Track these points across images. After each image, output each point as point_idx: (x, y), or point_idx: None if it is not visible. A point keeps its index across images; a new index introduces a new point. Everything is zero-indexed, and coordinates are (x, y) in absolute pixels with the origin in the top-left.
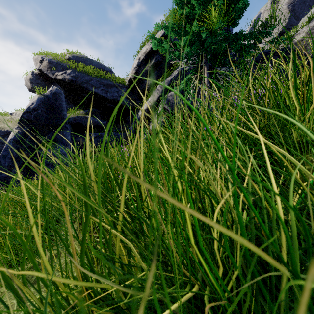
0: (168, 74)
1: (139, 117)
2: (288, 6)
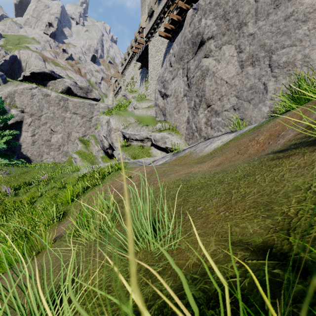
0: None
1: None
2: None
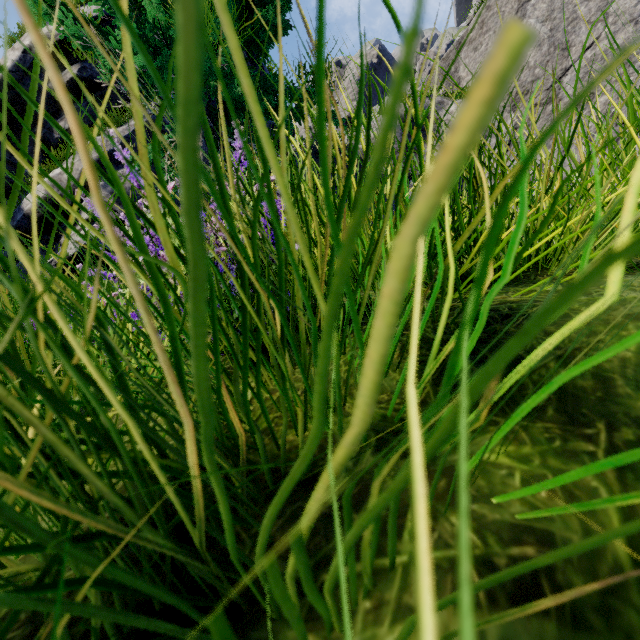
0: (116, 121)
1: (22, 218)
2: (358, 81)
